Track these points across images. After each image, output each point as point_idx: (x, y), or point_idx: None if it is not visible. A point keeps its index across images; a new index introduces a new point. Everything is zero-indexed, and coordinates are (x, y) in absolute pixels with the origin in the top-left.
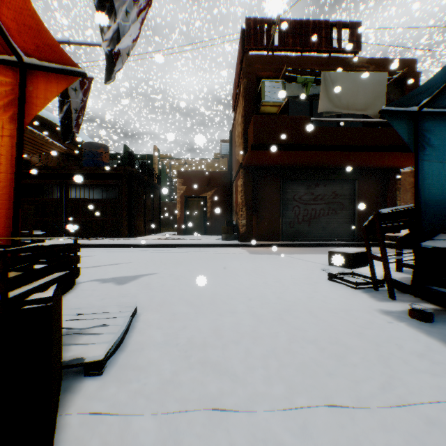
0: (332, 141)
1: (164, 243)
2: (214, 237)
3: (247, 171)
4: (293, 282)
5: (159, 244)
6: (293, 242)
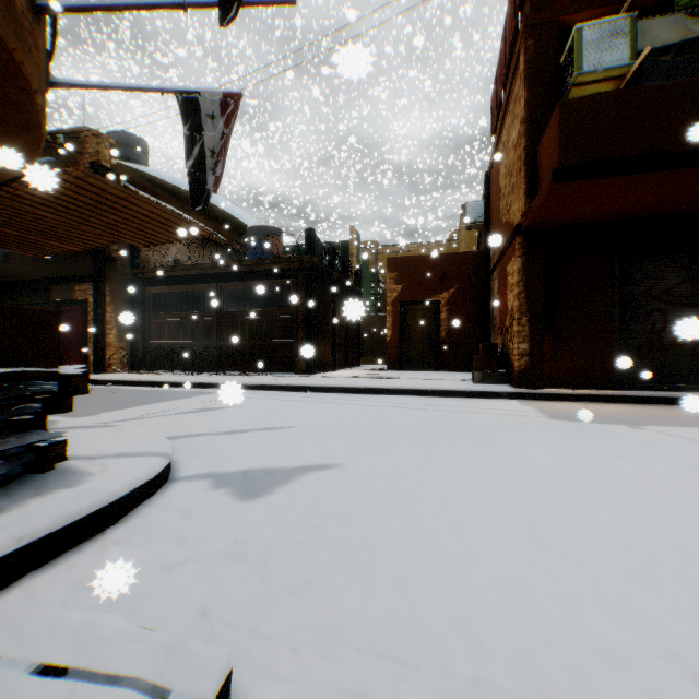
0: None
1: (362, 386)
2: (457, 377)
3: (532, 241)
4: None
5: (355, 387)
6: (649, 394)
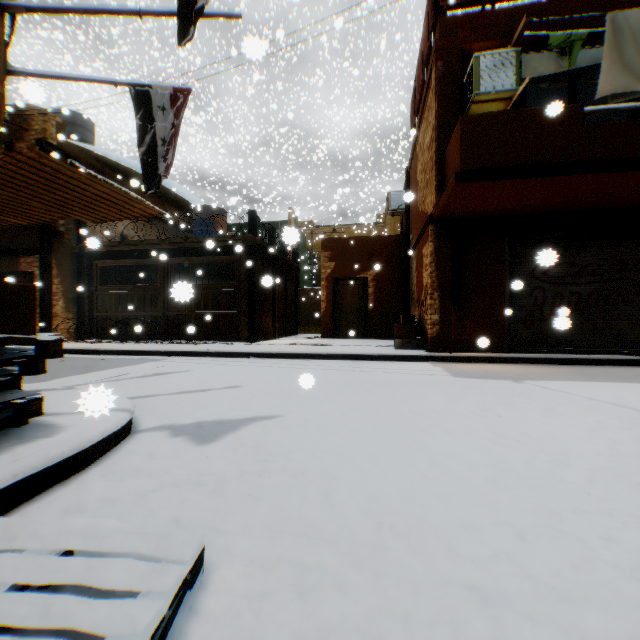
0: (634, 150)
1: (300, 352)
2: (381, 344)
3: (442, 228)
4: (607, 469)
5: (293, 353)
6: (532, 356)
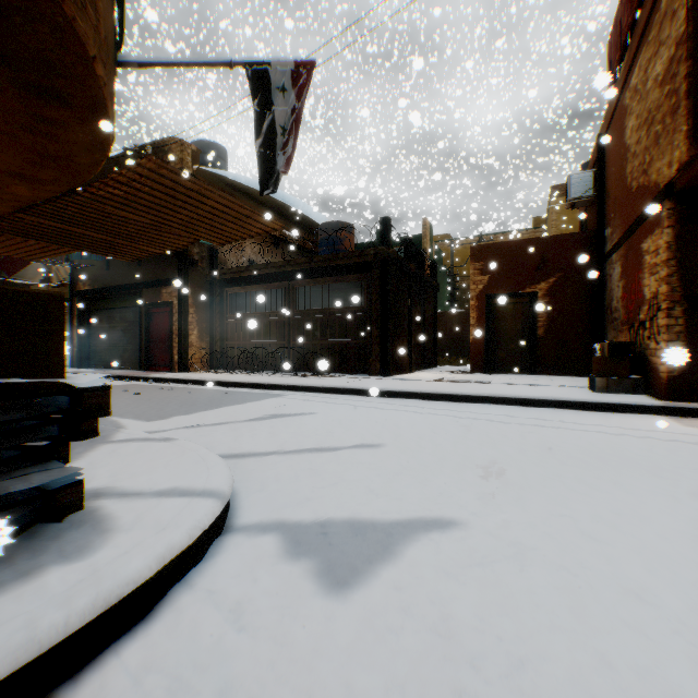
0: None
1: (450, 392)
2: (564, 383)
3: (688, 204)
4: None
5: (441, 393)
6: None
